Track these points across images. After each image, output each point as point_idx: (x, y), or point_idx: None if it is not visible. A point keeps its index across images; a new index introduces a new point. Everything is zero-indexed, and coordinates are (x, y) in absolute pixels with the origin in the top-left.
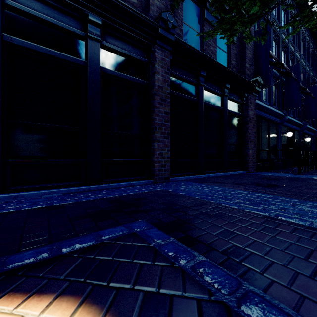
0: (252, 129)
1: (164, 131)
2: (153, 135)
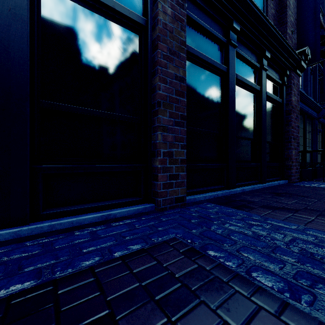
0: (296, 122)
1: (175, 112)
2: (154, 119)
